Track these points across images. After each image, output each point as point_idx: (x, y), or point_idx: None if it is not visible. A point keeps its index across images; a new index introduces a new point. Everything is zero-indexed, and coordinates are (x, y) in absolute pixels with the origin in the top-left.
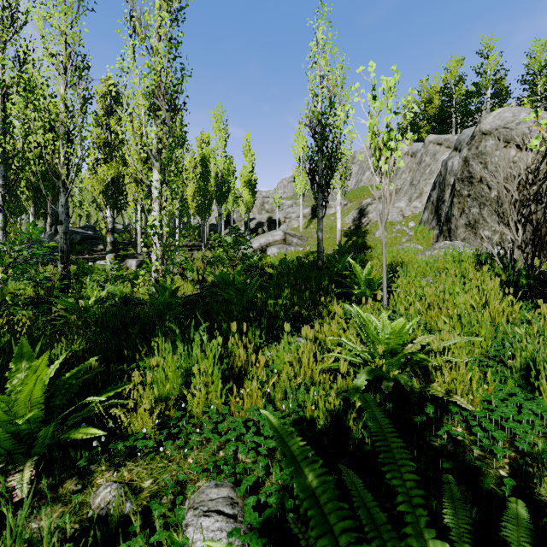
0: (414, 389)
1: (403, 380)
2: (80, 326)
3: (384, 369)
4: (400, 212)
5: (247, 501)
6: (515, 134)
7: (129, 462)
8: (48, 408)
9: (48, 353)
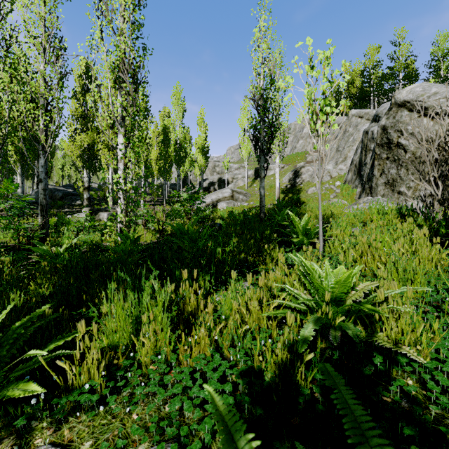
0: (360, 337)
1: (352, 331)
2: (49, 271)
3: (329, 317)
4: (328, 173)
5: None
6: (428, 106)
7: (72, 418)
8: None
9: None
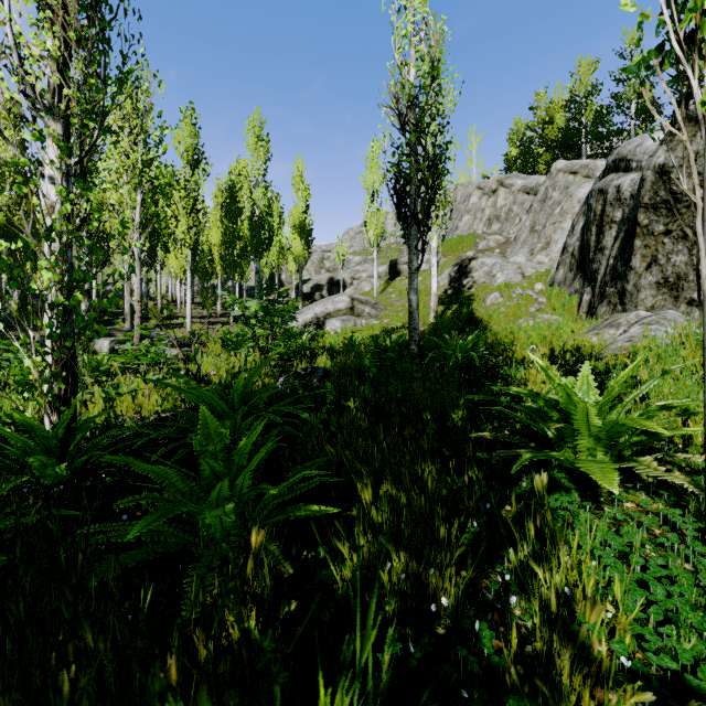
0: None
1: None
2: None
3: None
4: (518, 269)
5: None
6: None
7: None
8: None
9: None
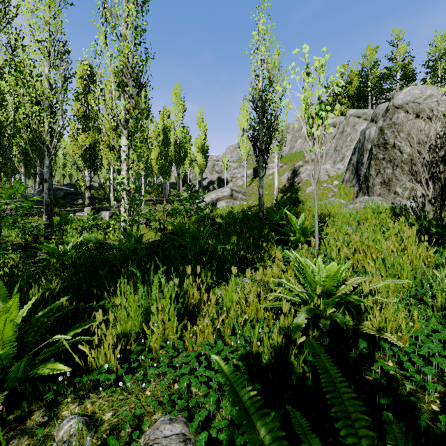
0: (348, 326)
1: (339, 319)
2: (58, 268)
3: (321, 308)
4: (326, 172)
5: (199, 437)
6: (423, 108)
7: (93, 394)
8: (21, 344)
9: (18, 296)
